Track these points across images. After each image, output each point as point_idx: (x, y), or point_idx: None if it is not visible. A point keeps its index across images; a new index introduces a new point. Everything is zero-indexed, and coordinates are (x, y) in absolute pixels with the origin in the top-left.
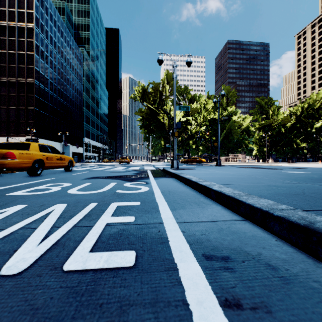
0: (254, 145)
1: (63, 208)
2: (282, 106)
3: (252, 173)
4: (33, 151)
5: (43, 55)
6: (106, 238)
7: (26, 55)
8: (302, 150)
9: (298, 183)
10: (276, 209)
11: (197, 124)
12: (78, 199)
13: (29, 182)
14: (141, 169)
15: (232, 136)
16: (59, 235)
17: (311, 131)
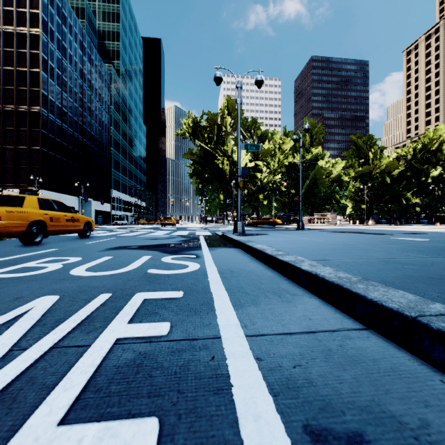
0: (348, 201)
1: (50, 304)
2: (386, 147)
3: (353, 241)
4: (29, 208)
5: (53, 73)
6: (108, 377)
7: (29, 72)
8: (413, 208)
9: (429, 257)
10: (429, 312)
11: (270, 171)
12: (83, 286)
13: (18, 256)
14: (191, 235)
15: (318, 188)
16: (13, 372)
17: (426, 182)
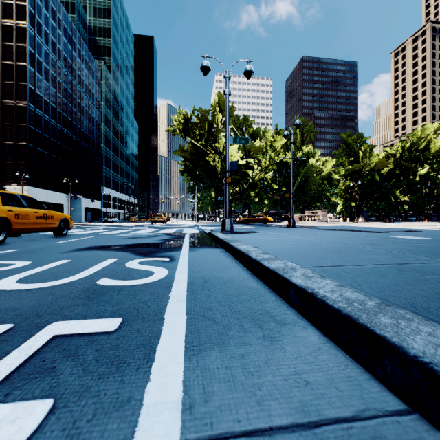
0: (338, 199)
1: None
2: (375, 146)
3: (349, 240)
4: None
5: (41, 67)
6: None
7: (16, 66)
8: (402, 206)
9: None
10: None
11: (262, 168)
12: None
13: None
14: (177, 233)
15: (309, 186)
16: None
17: (414, 180)
